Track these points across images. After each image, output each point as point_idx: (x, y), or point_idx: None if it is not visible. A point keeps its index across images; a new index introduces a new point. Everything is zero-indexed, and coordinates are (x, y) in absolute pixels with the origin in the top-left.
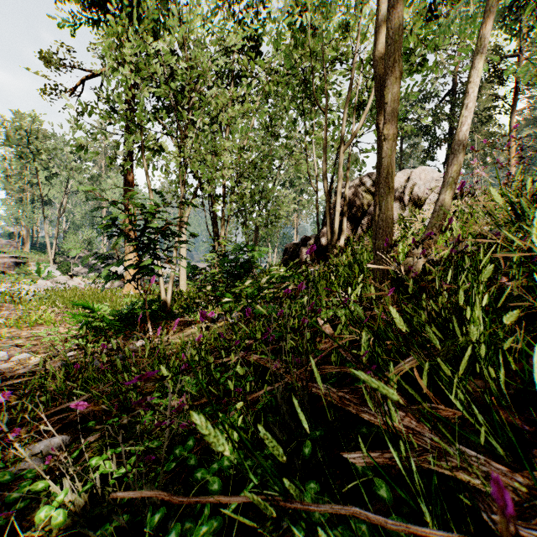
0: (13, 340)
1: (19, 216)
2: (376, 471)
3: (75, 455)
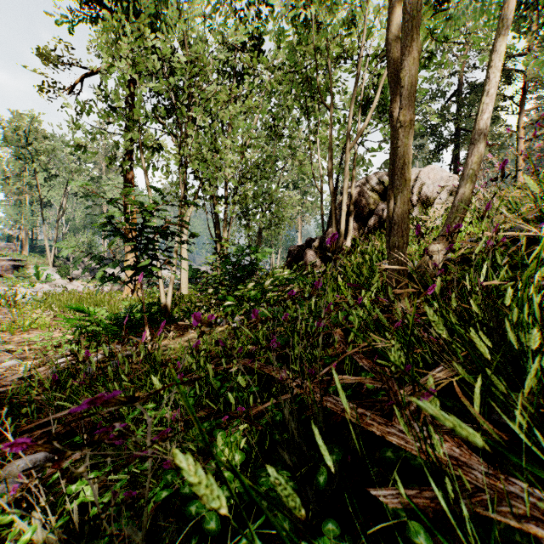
0: (3, 345)
1: (18, 218)
2: (411, 511)
3: (56, 476)
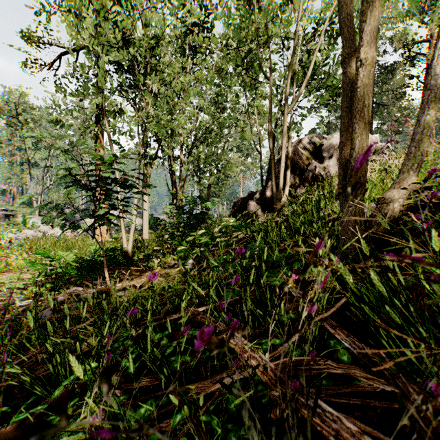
0: None
1: (10, 176)
2: None
3: None
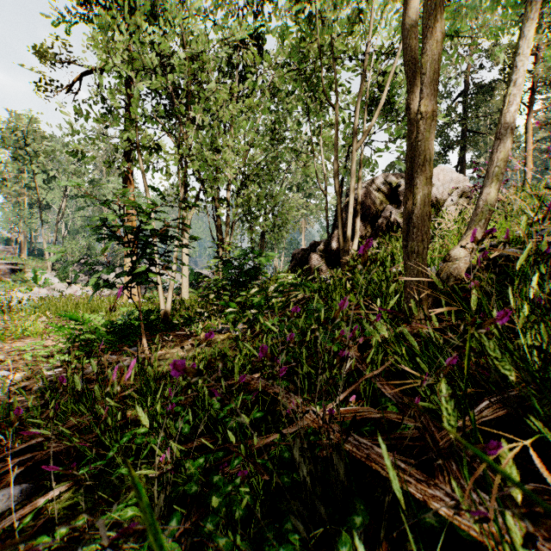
0: None
1: (16, 221)
2: None
3: (27, 520)
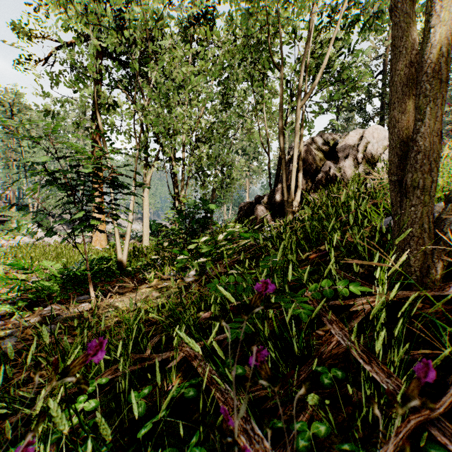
0: None
1: (6, 180)
2: None
3: None
